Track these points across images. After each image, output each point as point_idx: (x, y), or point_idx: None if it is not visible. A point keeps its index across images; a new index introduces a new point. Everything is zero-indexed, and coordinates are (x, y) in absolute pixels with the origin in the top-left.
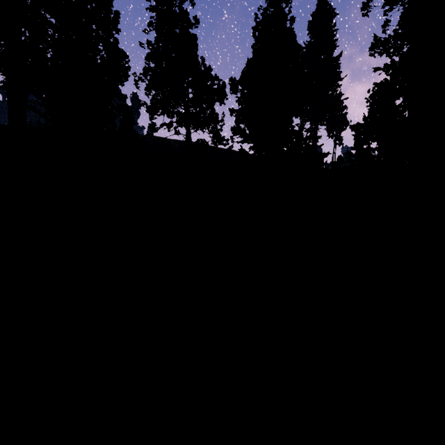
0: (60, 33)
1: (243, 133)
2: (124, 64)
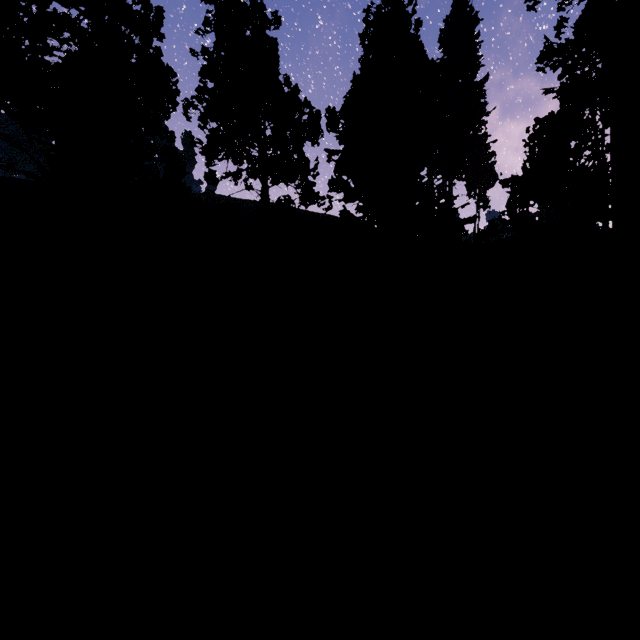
0: (40, 3)
1: (347, 186)
2: (171, 86)
